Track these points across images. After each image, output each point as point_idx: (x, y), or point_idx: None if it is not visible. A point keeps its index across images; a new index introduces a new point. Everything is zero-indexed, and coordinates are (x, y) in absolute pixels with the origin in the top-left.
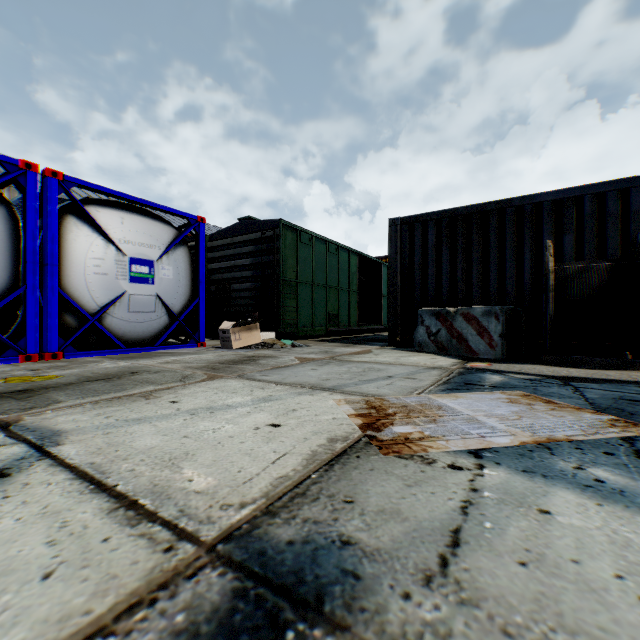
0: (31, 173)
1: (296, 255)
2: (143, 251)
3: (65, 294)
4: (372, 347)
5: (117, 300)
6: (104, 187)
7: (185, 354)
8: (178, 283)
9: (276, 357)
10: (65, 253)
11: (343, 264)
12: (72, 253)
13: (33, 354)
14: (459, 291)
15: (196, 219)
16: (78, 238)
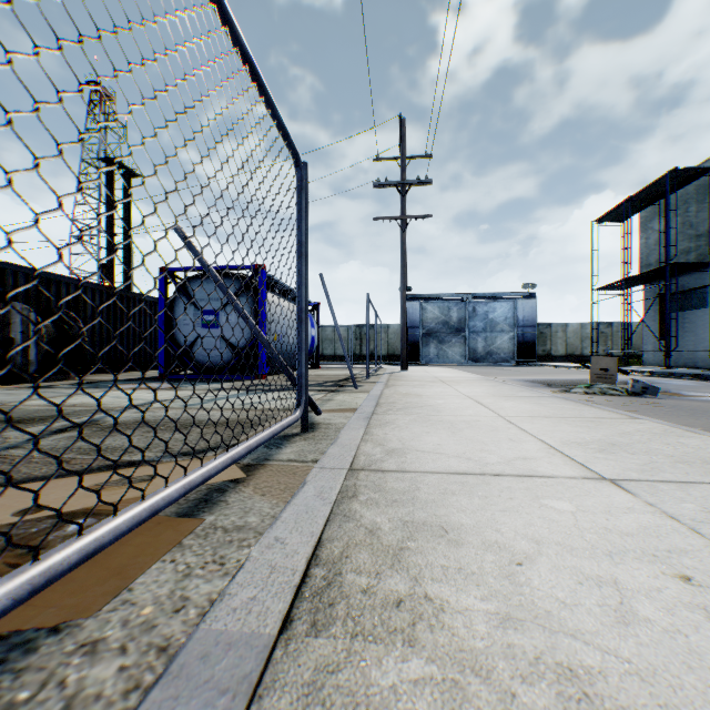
0: None
1: None
2: None
3: None
4: None
5: None
6: None
7: None
8: None
9: None
10: None
11: None
12: None
13: None
14: None
15: None
16: None
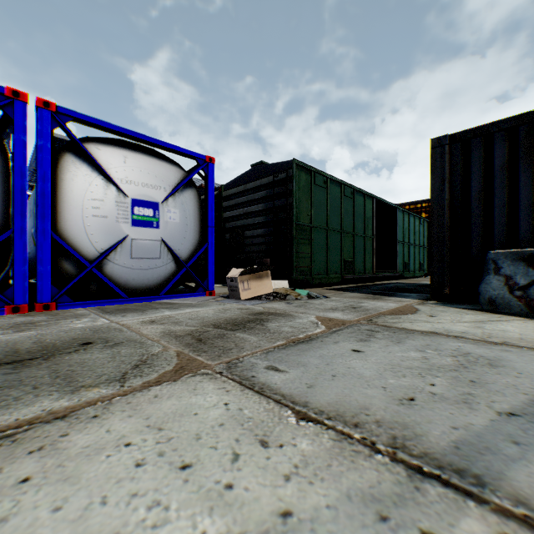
0: (19, 103)
1: (310, 198)
2: (146, 192)
3: (59, 238)
4: (409, 301)
5: (118, 245)
6: (103, 121)
7: (185, 306)
8: (185, 227)
9: (290, 316)
10: (61, 194)
11: (358, 208)
12: (69, 194)
13: (21, 305)
14: None
15: (204, 159)
16: (75, 177)
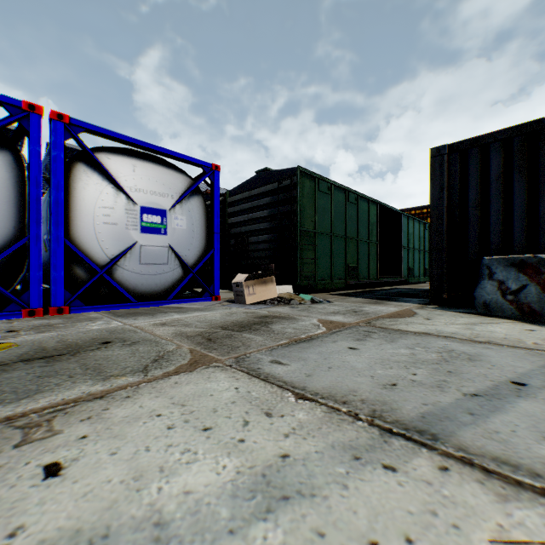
0: (34, 116)
1: (314, 204)
2: (154, 200)
3: (71, 245)
4: (409, 305)
5: (127, 251)
6: (113, 132)
7: (193, 310)
8: (192, 234)
9: (294, 319)
10: (74, 202)
11: (362, 214)
12: (81, 202)
13: (36, 309)
14: (543, 233)
15: (210, 167)
16: (87, 186)
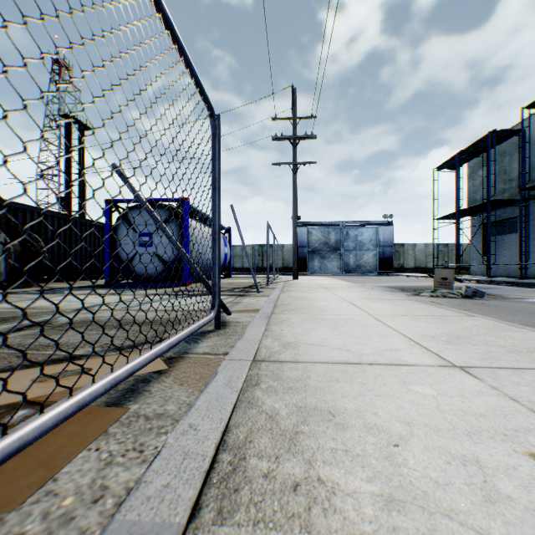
0: None
1: None
2: None
3: None
4: None
5: None
6: None
7: None
8: None
9: None
10: None
11: None
12: None
13: None
14: None
15: None
16: None
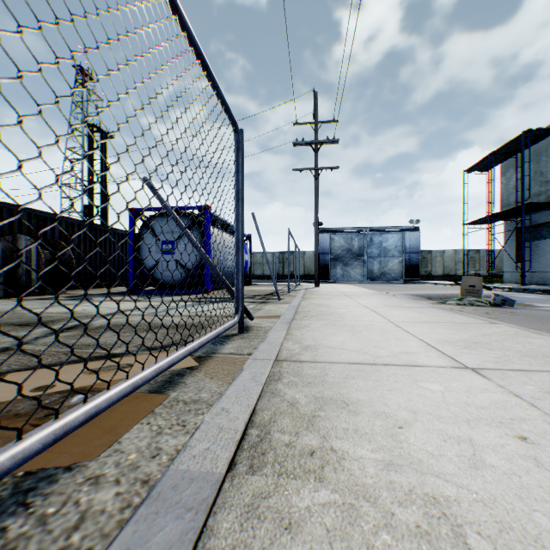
0: None
1: None
2: None
3: None
4: None
5: None
6: None
7: None
8: None
9: None
10: None
11: None
12: None
13: None
14: None
15: None
16: None
